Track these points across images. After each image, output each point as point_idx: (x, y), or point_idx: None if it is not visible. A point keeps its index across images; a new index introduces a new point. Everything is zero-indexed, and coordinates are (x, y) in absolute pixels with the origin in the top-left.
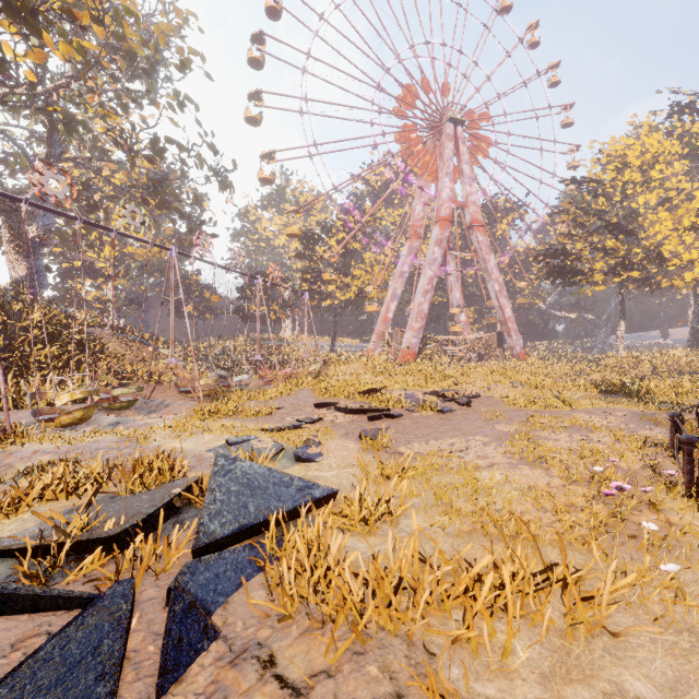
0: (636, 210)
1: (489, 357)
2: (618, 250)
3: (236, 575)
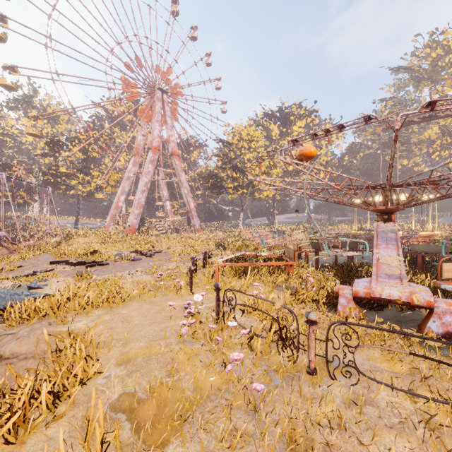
0: (248, 160)
1: (183, 231)
2: (239, 179)
3: None
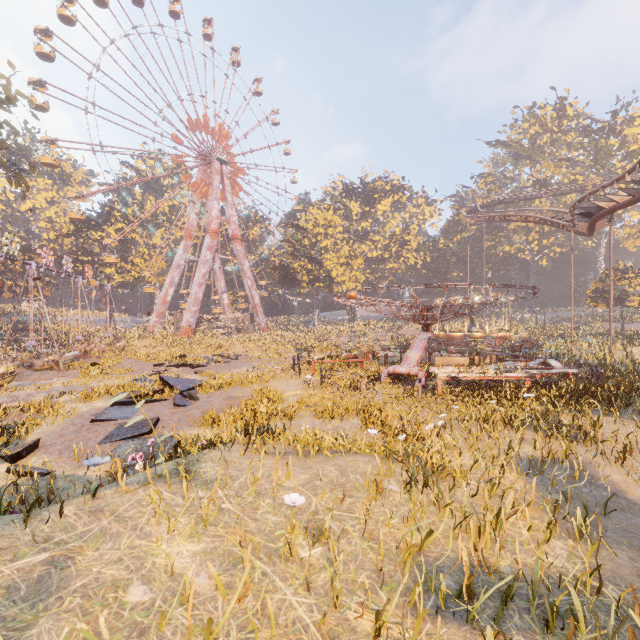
0: (324, 246)
1: (245, 331)
2: (314, 270)
3: (194, 394)
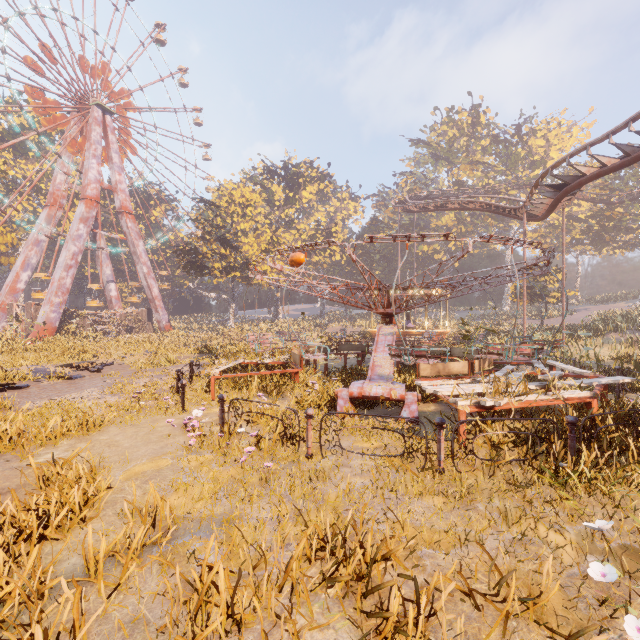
0: (242, 230)
1: (139, 330)
2: (229, 256)
3: None
